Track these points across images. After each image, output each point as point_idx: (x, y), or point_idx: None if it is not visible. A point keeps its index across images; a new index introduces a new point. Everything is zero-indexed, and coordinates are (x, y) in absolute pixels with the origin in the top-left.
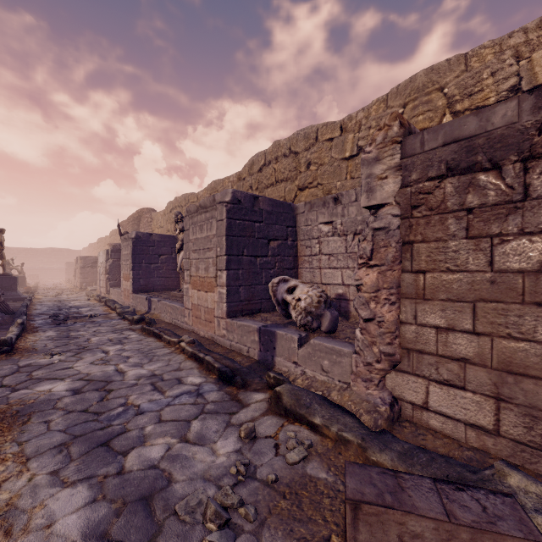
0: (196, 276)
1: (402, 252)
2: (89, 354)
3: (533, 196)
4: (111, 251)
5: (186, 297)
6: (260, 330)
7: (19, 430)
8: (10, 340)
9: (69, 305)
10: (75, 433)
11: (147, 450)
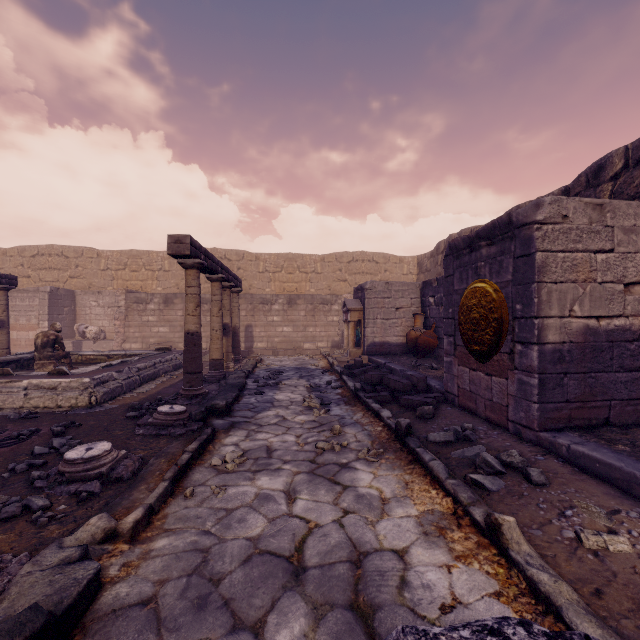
0: (16, 324)
1: (126, 317)
2: None
3: (147, 310)
4: None
5: None
6: (74, 342)
7: None
8: None
9: None
10: None
11: None
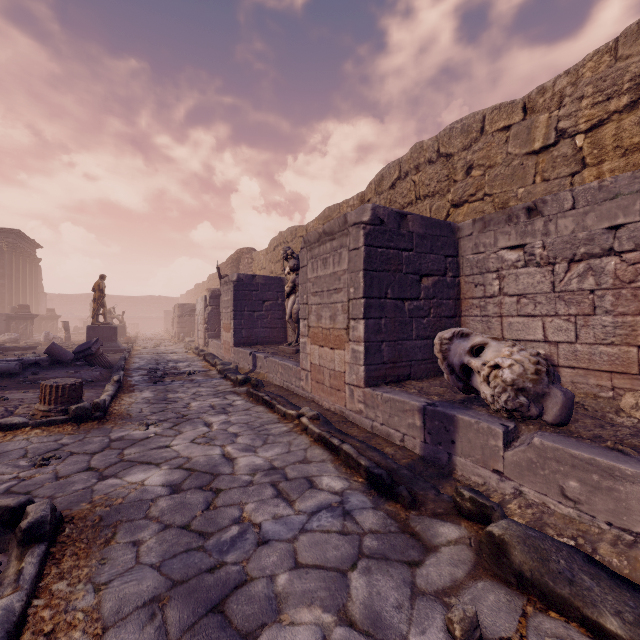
0: (318, 327)
1: None
2: (189, 426)
3: None
4: (209, 298)
5: (303, 355)
6: (424, 411)
7: (98, 557)
8: (103, 404)
9: (167, 358)
10: (174, 574)
11: (287, 639)
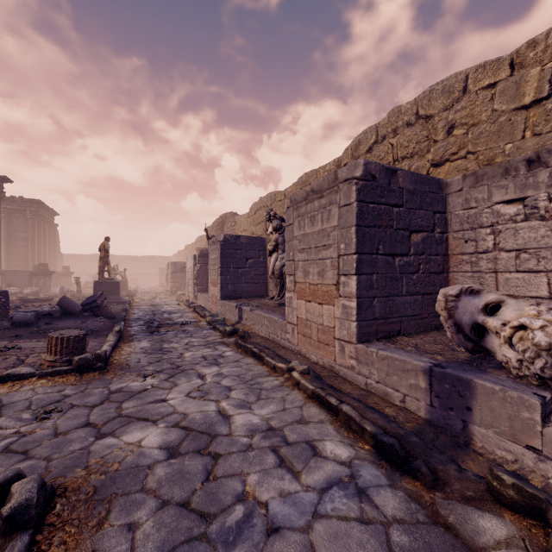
0: (304, 283)
1: None
2: (183, 378)
3: None
4: (198, 256)
5: (289, 309)
6: (431, 372)
7: (89, 547)
8: (104, 355)
9: (162, 310)
10: None
11: None
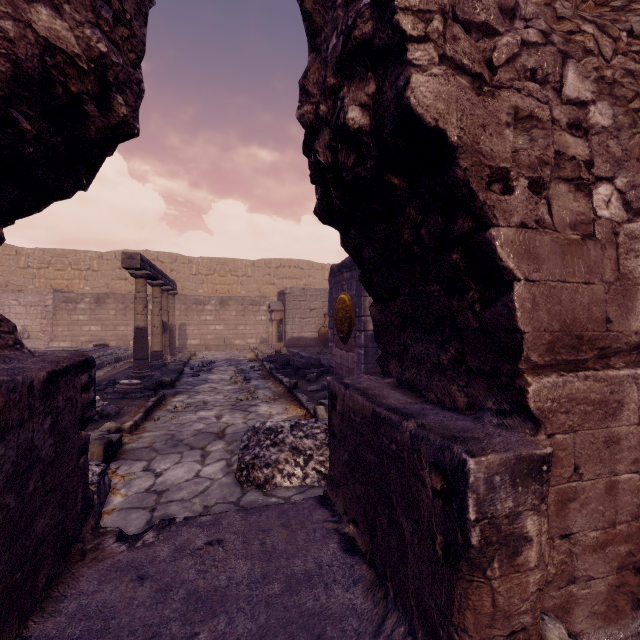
0: None
1: (54, 316)
2: None
3: (77, 309)
4: None
5: None
6: None
7: None
8: None
9: None
10: None
11: None
